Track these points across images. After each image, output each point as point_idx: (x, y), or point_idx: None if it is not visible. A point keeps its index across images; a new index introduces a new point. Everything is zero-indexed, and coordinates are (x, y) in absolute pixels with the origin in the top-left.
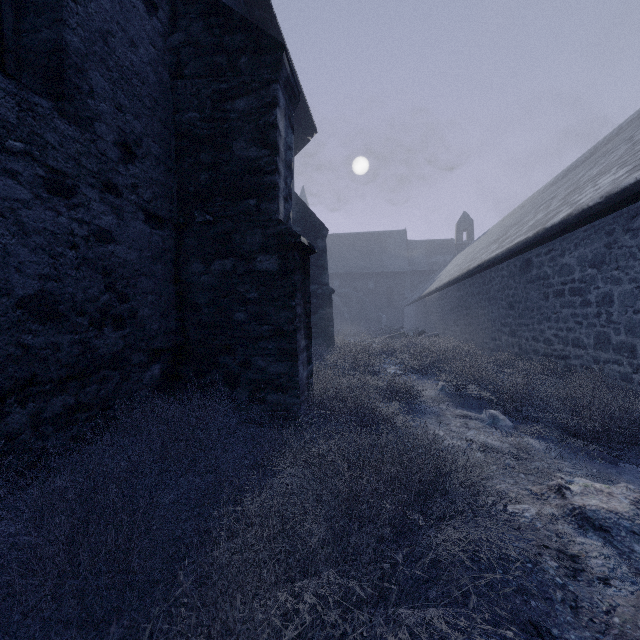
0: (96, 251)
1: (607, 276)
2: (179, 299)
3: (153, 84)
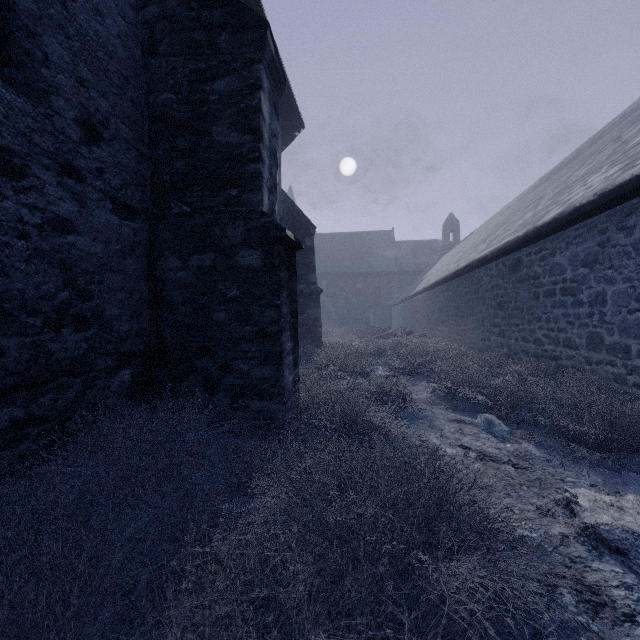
0: (52, 242)
1: (600, 275)
2: (153, 297)
3: (123, 60)
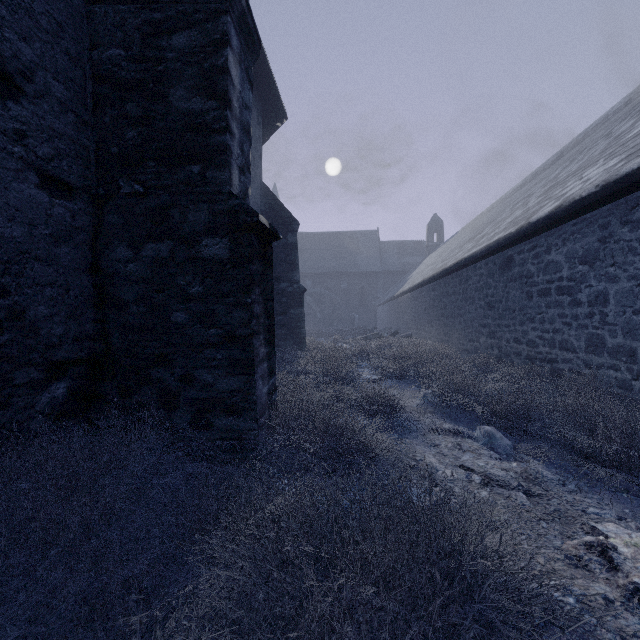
0: None
1: (601, 273)
2: (98, 294)
3: (55, 1)
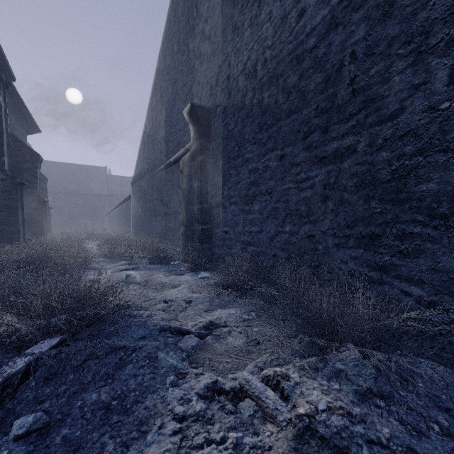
0: None
1: None
2: None
3: None
